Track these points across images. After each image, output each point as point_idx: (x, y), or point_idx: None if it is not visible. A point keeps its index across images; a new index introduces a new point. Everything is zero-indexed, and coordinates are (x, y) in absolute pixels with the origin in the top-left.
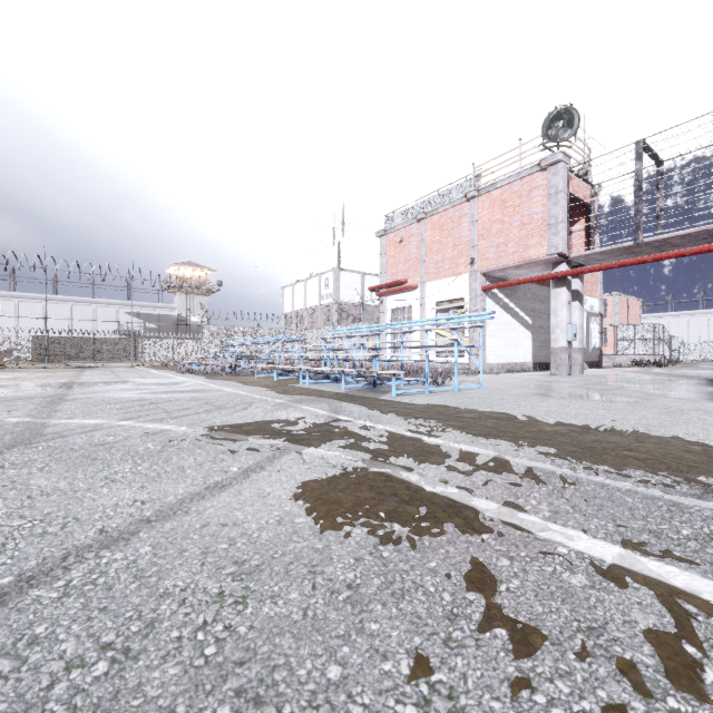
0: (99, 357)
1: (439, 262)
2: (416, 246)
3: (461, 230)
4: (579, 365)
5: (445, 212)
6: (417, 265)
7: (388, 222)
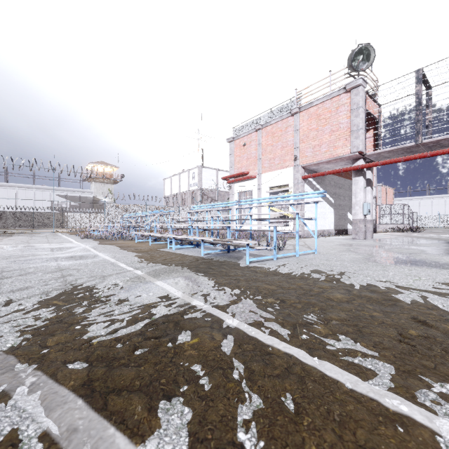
0: (37, 225)
1: (271, 159)
2: (255, 148)
3: (287, 136)
4: (371, 232)
5: (275, 124)
6: (255, 162)
7: (235, 132)
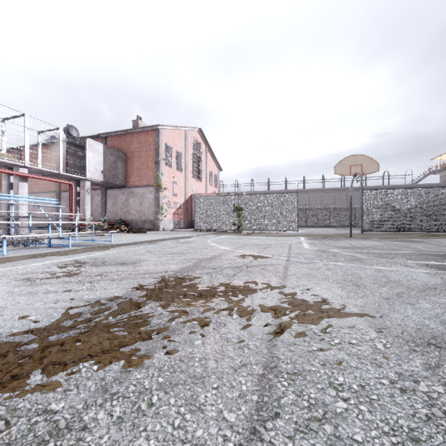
0: None
1: None
2: None
3: None
4: None
5: None
6: None
7: None
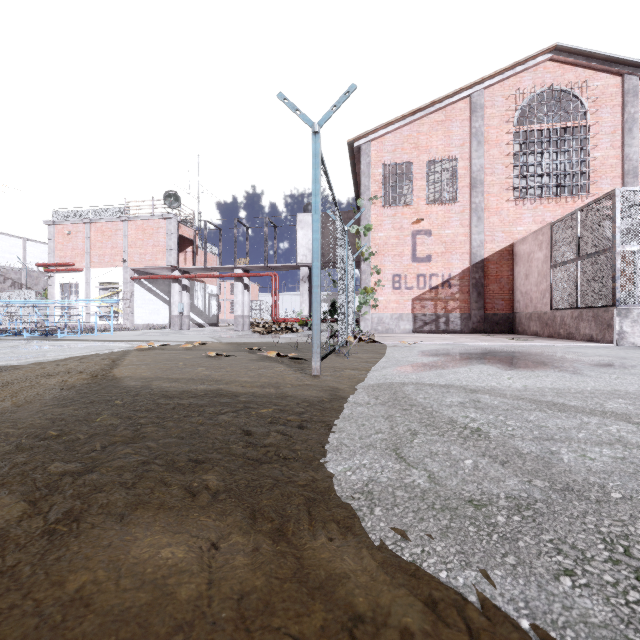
0: None
1: (101, 256)
2: (82, 240)
3: (118, 238)
4: (188, 325)
5: (106, 223)
6: (83, 254)
7: (56, 215)
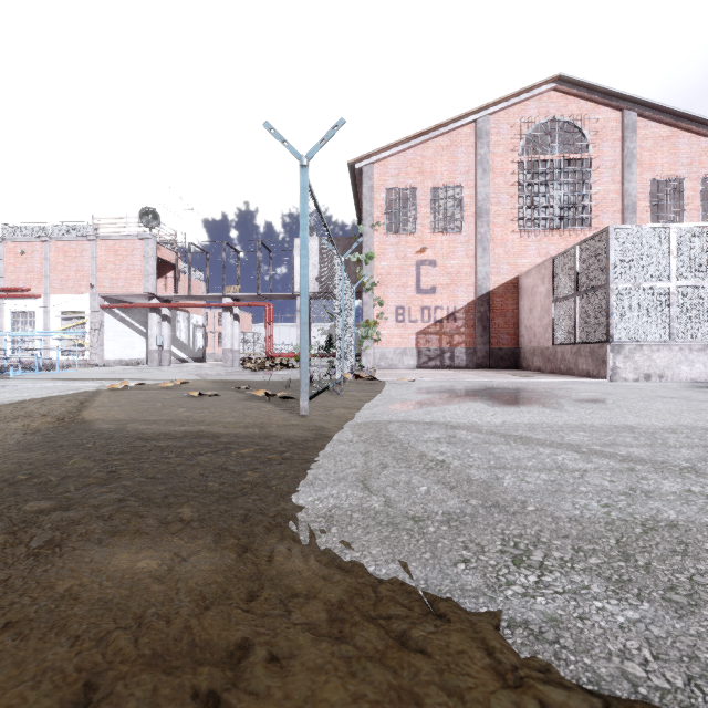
0: None
1: (64, 280)
2: (40, 262)
3: (84, 260)
4: (168, 360)
5: (69, 242)
6: (41, 278)
7: (7, 231)
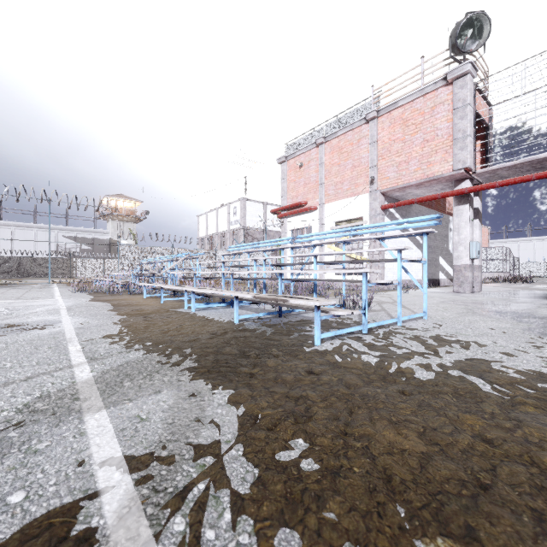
0: (37, 274)
1: (338, 183)
2: (315, 170)
3: (360, 151)
4: (479, 283)
5: (343, 135)
6: (316, 188)
7: (288, 149)
